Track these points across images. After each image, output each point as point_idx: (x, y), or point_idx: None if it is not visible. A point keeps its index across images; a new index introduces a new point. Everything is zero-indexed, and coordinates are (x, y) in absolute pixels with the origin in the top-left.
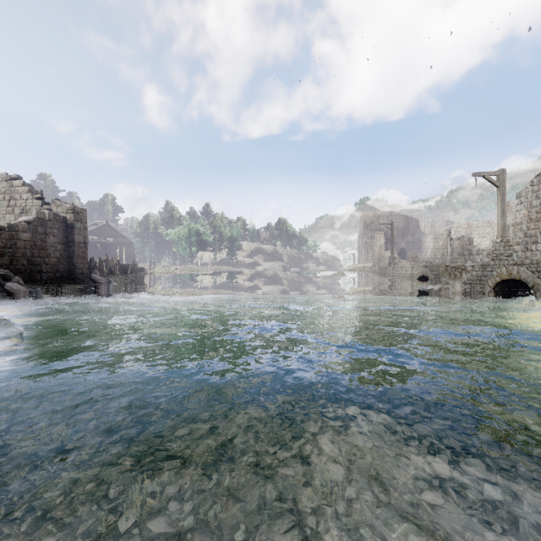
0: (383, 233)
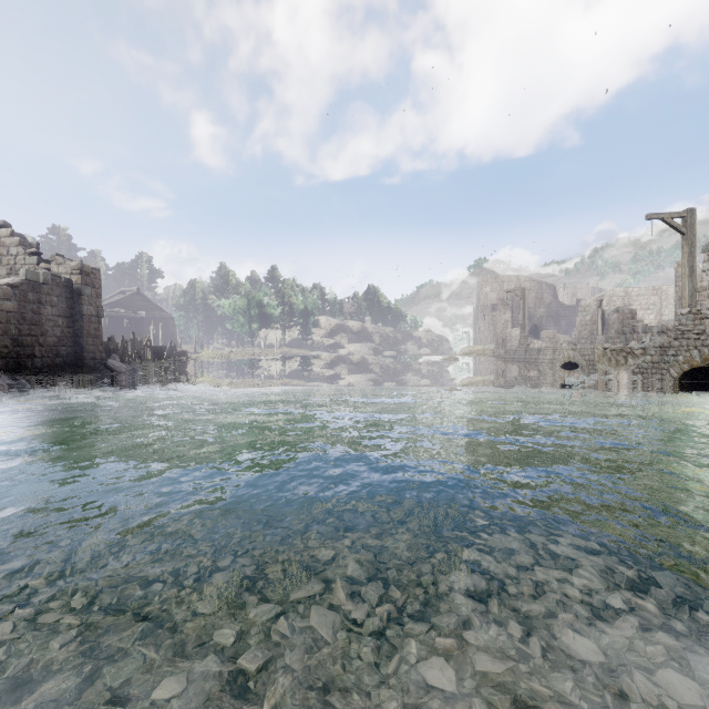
0: (509, 304)
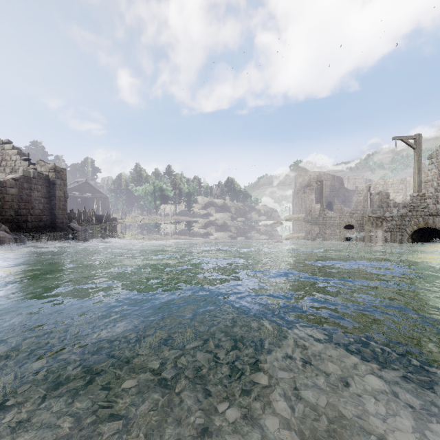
0: (314, 189)
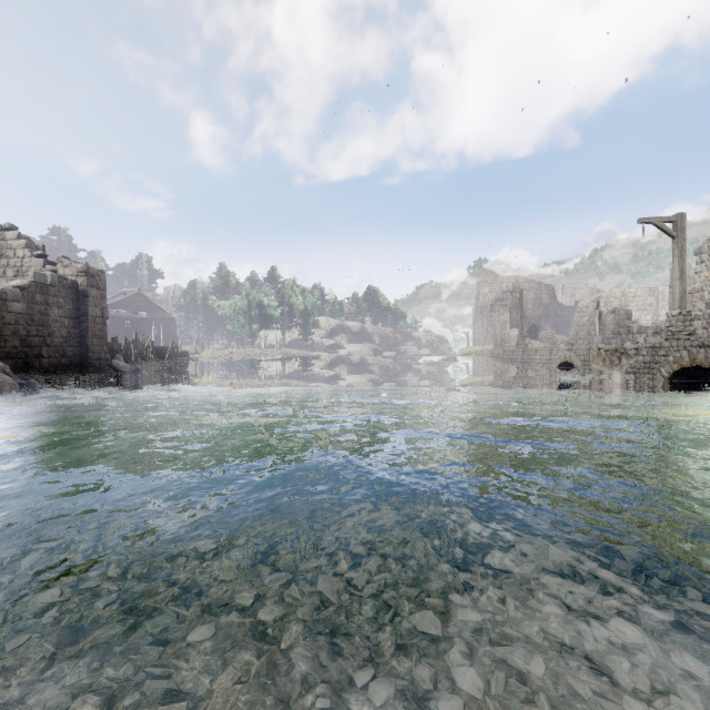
0: (507, 305)
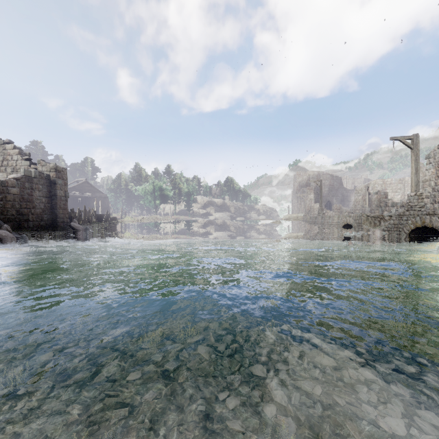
0: (313, 189)
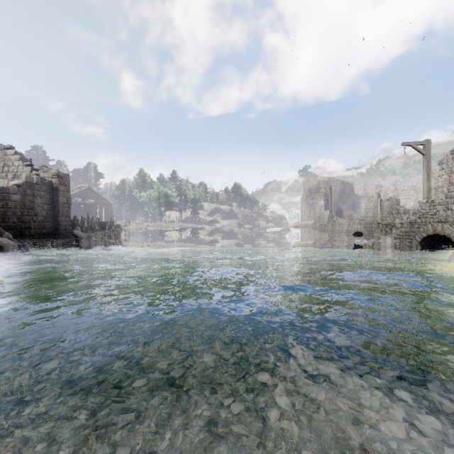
0: (323, 195)
